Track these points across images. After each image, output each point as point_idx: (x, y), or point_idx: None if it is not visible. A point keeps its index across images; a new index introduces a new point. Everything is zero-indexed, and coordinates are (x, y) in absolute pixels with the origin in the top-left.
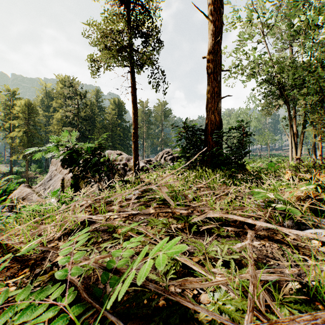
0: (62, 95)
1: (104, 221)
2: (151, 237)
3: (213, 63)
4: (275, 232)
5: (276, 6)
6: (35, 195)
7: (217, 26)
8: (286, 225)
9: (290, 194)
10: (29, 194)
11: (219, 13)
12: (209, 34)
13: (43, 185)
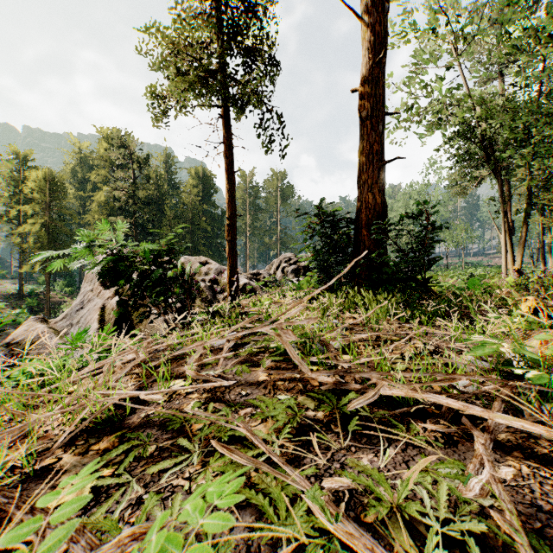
0: (108, 162)
1: (167, 399)
2: (262, 449)
3: (370, 100)
4: (531, 433)
5: (476, 6)
6: (54, 336)
7: (378, 33)
8: (549, 415)
9: (549, 348)
10: (42, 335)
11: (381, 10)
12: (363, 48)
13: (69, 318)
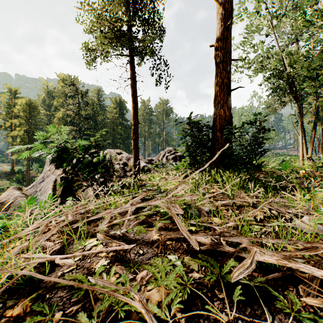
0: (63, 94)
1: (81, 257)
2: None
3: (222, 51)
4: None
5: None
6: (24, 198)
7: (227, 9)
8: None
9: None
10: (17, 198)
11: None
12: (217, 19)
13: (35, 187)
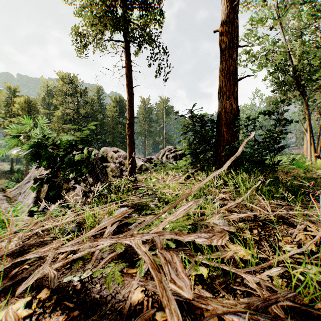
0: (63, 93)
1: None
2: None
3: (228, 36)
4: None
5: None
6: (6, 201)
7: None
8: None
9: None
10: None
11: None
12: None
13: (20, 188)
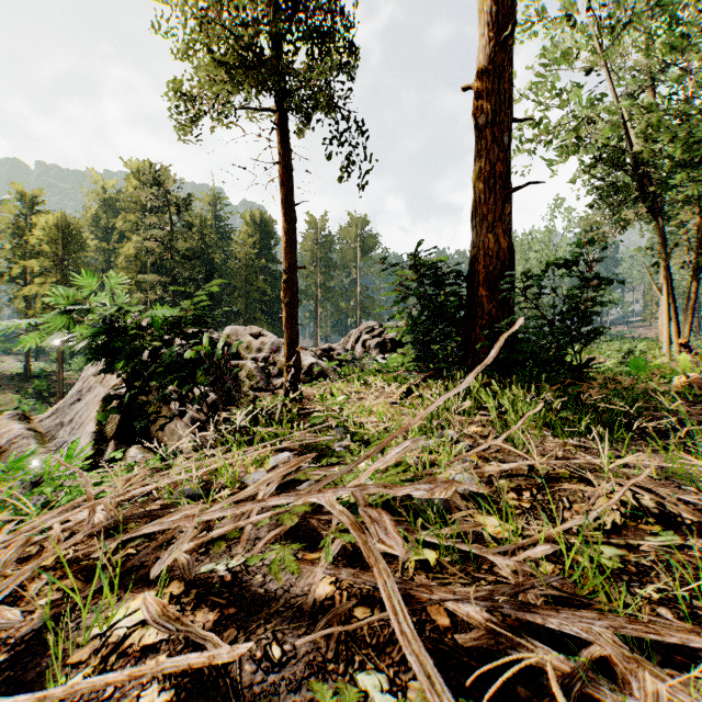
0: (139, 205)
1: (89, 674)
2: None
3: (490, 100)
4: None
5: None
6: (34, 441)
7: (503, 2)
8: None
9: None
10: (17, 440)
11: None
12: (481, 25)
13: (60, 414)
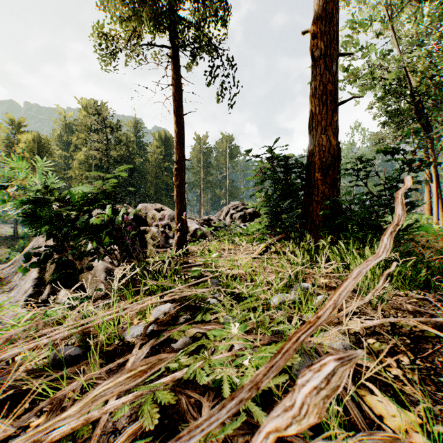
0: (87, 127)
1: None
2: None
3: (324, 38)
4: None
5: None
6: None
7: None
8: None
9: None
10: None
11: None
12: None
13: (17, 264)
